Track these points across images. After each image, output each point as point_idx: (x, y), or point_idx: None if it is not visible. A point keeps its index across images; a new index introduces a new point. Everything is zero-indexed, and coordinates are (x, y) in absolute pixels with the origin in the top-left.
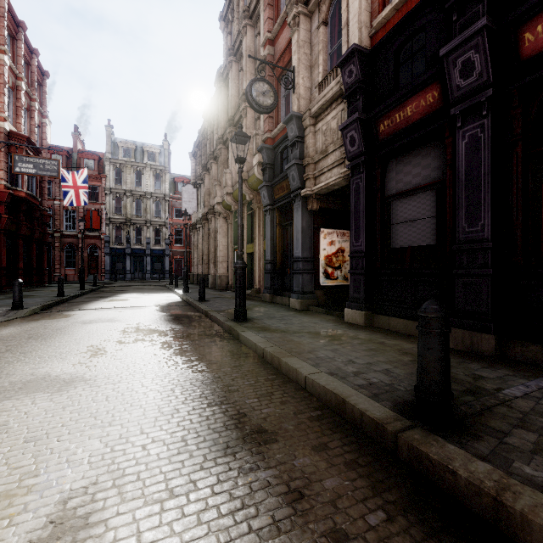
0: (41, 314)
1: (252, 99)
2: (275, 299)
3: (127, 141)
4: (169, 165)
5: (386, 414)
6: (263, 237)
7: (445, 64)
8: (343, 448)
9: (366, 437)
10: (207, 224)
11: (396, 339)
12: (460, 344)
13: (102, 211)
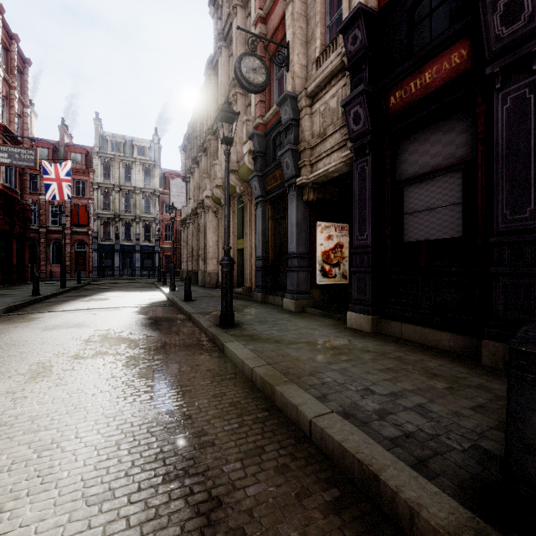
0: (2, 317)
1: (241, 76)
2: (267, 298)
3: (116, 135)
4: (159, 160)
5: (455, 515)
6: (254, 232)
7: (480, 9)
8: None
9: None
10: (197, 219)
11: (415, 353)
12: (500, 362)
13: (89, 206)
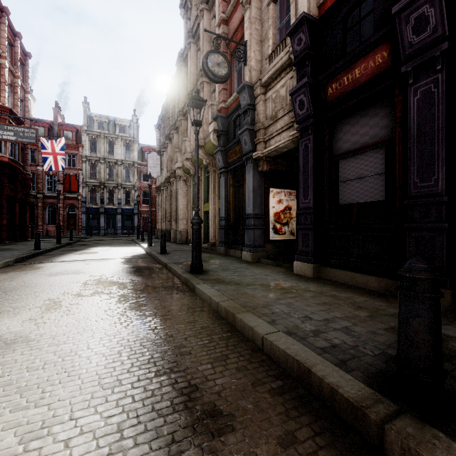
0: (13, 266)
1: (208, 69)
2: (229, 251)
3: (101, 115)
4: (137, 137)
5: (362, 392)
6: (218, 197)
7: (396, 21)
8: (315, 440)
9: (339, 420)
10: (169, 186)
11: (347, 292)
12: None
13: (79, 176)
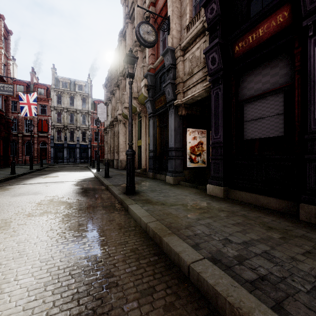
0: None
1: (140, 36)
2: (156, 176)
3: (65, 77)
4: (91, 93)
5: None
6: (148, 135)
7: None
8: None
9: None
10: (113, 128)
11: (254, 211)
12: (313, 218)
13: (49, 120)
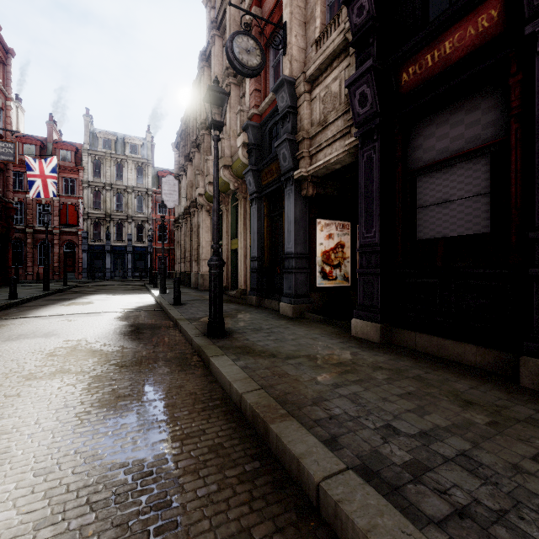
0: None
1: (233, 57)
2: (262, 302)
3: (107, 131)
4: (152, 159)
5: None
6: (249, 232)
7: None
8: None
9: None
10: (190, 218)
11: (436, 370)
12: None
13: (79, 206)
